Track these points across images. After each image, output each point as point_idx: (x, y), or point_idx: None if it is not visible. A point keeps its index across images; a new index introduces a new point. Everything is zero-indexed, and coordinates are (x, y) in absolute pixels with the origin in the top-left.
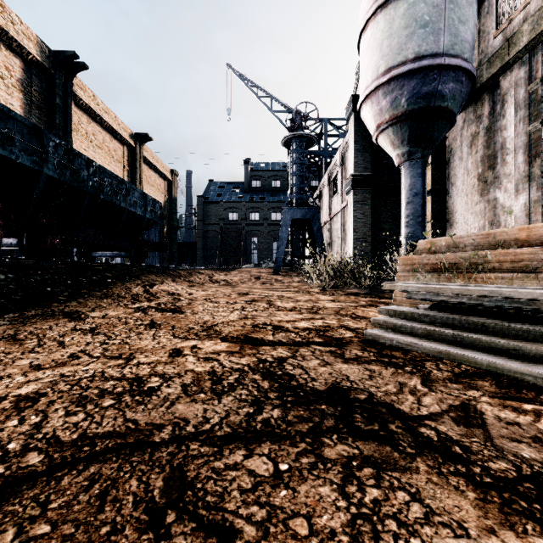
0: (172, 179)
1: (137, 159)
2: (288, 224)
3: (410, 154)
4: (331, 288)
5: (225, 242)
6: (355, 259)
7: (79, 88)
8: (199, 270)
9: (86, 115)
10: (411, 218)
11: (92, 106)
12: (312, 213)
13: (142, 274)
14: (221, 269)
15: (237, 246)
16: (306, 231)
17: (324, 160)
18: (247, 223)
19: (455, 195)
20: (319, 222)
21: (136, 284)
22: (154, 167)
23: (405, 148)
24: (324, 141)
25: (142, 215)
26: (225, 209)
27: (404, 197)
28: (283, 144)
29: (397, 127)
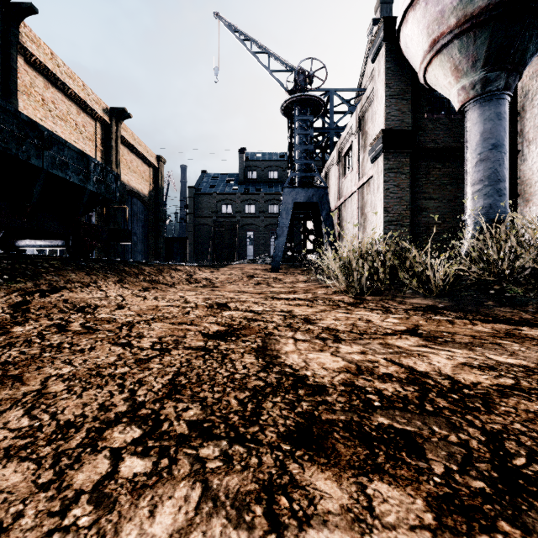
0: (158, 166)
1: (113, 138)
2: (289, 208)
3: (486, 83)
4: (371, 295)
5: (218, 236)
6: (397, 248)
7: (29, 40)
8: (178, 266)
9: (42, 78)
10: (486, 184)
11: (48, 66)
12: (320, 195)
13: (56, 271)
14: (209, 265)
15: (232, 241)
16: (307, 223)
17: (330, 138)
18: (242, 216)
19: (535, 156)
20: (328, 206)
21: (10, 290)
22: (136, 151)
23: (477, 73)
24: (330, 115)
25: (81, 186)
26: (218, 201)
27: (472, 152)
28: (283, 112)
29: (468, 38)
